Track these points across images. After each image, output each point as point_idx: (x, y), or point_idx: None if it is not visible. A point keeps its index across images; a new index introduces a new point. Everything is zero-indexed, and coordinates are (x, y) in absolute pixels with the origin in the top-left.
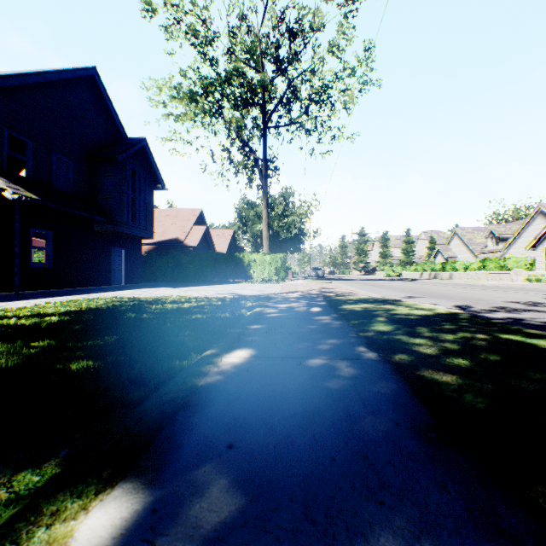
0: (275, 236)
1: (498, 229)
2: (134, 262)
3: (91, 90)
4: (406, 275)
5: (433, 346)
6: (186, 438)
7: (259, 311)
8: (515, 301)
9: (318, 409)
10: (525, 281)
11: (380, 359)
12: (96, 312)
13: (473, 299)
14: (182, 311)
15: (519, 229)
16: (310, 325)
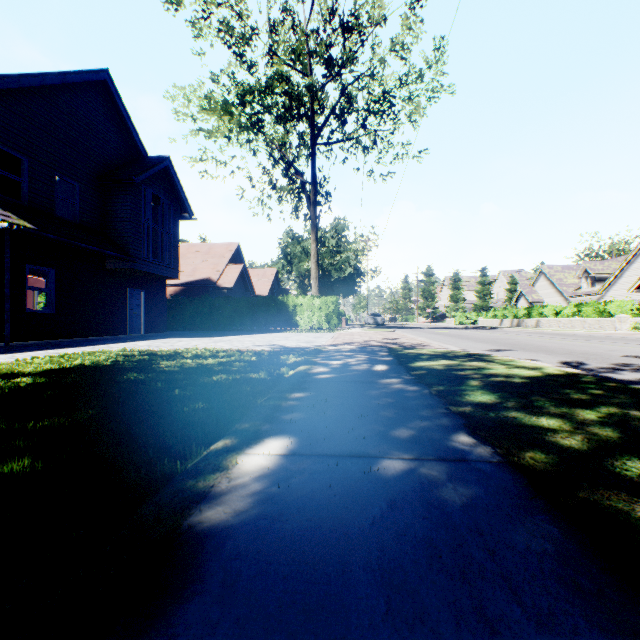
0: (326, 276)
1: (594, 267)
2: (156, 306)
3: (103, 98)
4: (483, 322)
5: (576, 433)
6: None
7: (305, 371)
8: (637, 356)
9: (421, 612)
10: (631, 330)
11: (502, 460)
12: (87, 371)
13: (579, 352)
14: (202, 370)
15: (620, 267)
16: (377, 393)
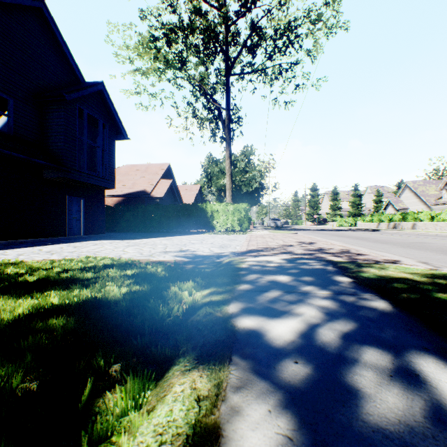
0: (238, 190)
1: None
2: (95, 212)
3: (40, 26)
4: (361, 225)
5: None
6: None
7: None
8: None
9: None
10: None
11: None
12: None
13: None
14: None
15: None
16: None
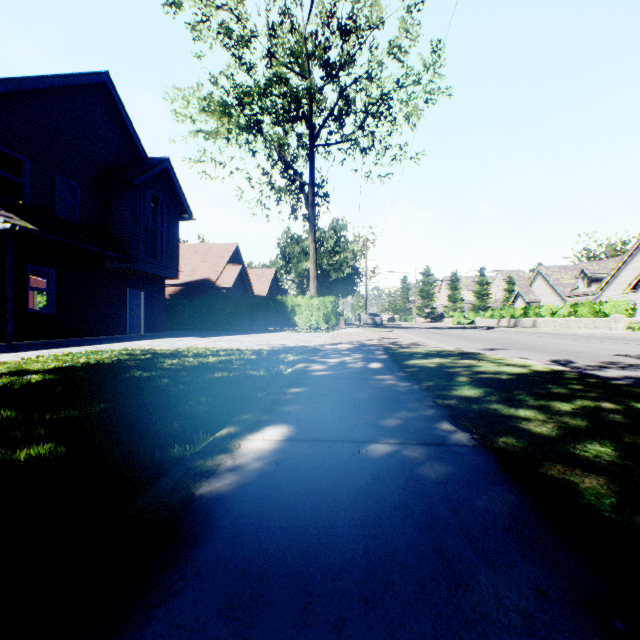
0: (325, 276)
1: (591, 267)
2: (155, 306)
3: (103, 100)
4: (480, 322)
5: (548, 422)
6: (141, 630)
7: (303, 368)
8: (625, 354)
9: (392, 552)
10: (626, 330)
11: (477, 444)
12: (93, 369)
13: (570, 351)
14: (204, 368)
15: (616, 268)
16: (370, 388)
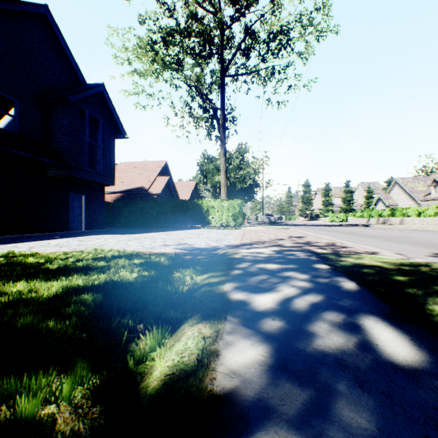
0: (232, 186)
1: None
2: (95, 208)
3: (44, 31)
4: (352, 220)
5: None
6: None
7: (193, 383)
8: None
9: None
10: None
11: None
12: None
13: None
14: None
15: None
16: None
